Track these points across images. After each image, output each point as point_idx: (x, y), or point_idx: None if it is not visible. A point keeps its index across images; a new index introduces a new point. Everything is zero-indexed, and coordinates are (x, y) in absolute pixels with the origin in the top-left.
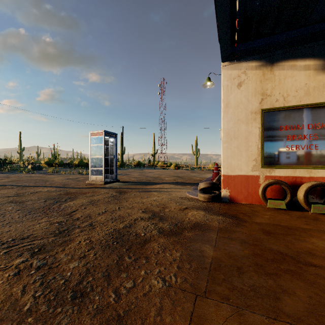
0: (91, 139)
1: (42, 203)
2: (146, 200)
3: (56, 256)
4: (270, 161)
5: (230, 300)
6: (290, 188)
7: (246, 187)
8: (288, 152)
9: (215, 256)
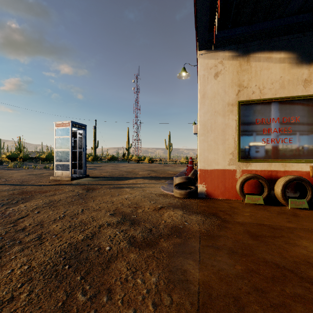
0: (56, 131)
1: None
2: (116, 198)
3: None
4: (247, 154)
5: None
6: (268, 182)
7: (222, 181)
8: (263, 146)
9: (201, 278)
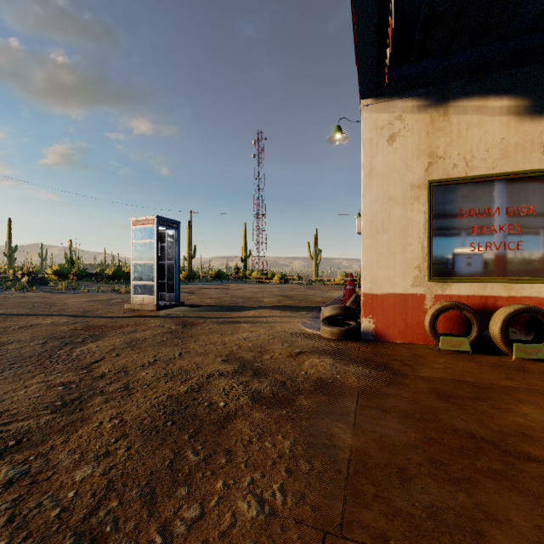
0: (133, 232)
1: (38, 346)
2: (230, 338)
3: (50, 454)
4: (444, 269)
5: (391, 542)
6: (478, 315)
7: (402, 314)
8: (473, 255)
9: (355, 445)
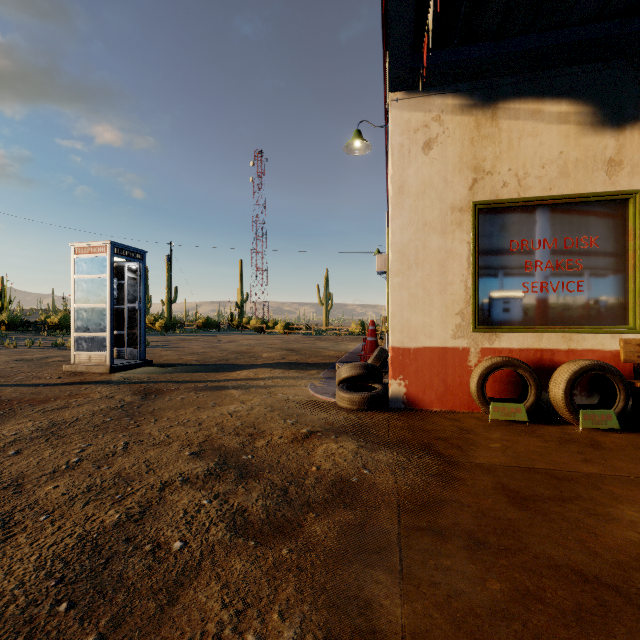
0: (75, 263)
1: None
2: (210, 414)
3: None
4: (491, 316)
5: None
6: (536, 375)
7: (441, 373)
8: (526, 297)
9: (409, 624)
